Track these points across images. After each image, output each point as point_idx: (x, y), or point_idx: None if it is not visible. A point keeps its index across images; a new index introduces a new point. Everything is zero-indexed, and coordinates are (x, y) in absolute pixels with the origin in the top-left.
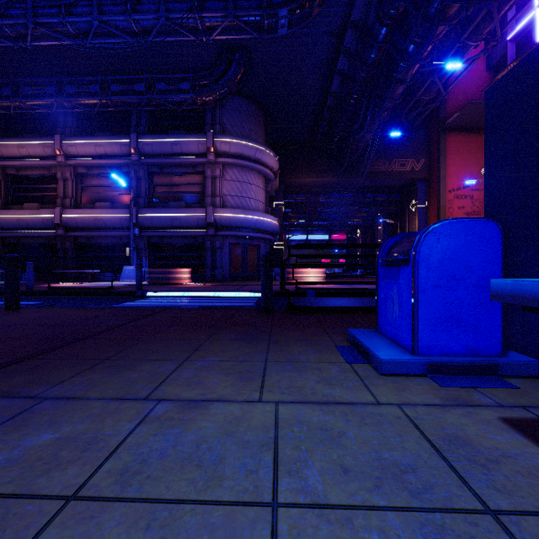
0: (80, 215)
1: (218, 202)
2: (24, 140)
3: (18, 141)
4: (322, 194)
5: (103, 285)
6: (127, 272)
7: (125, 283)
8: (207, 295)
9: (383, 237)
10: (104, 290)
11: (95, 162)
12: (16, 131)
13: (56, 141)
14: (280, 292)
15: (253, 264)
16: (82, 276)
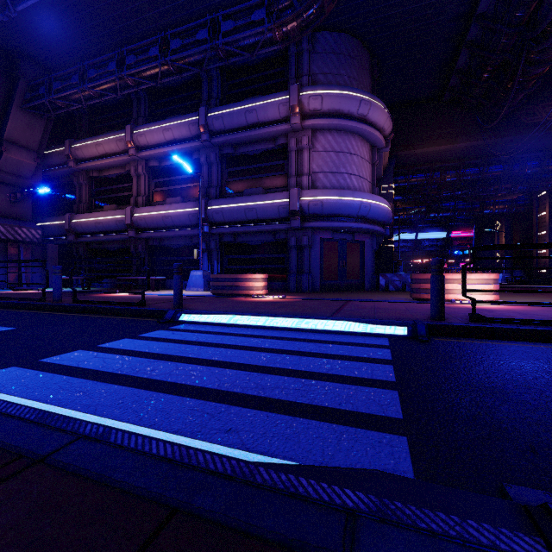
0: (149, 213)
1: (305, 182)
2: (100, 137)
3: (95, 139)
4: (450, 171)
5: (158, 295)
6: (194, 279)
7: (188, 293)
8: (278, 324)
9: (550, 227)
10: (128, 307)
11: (164, 150)
12: (98, 132)
13: (126, 133)
14: (437, 326)
15: (353, 267)
16: (154, 283)
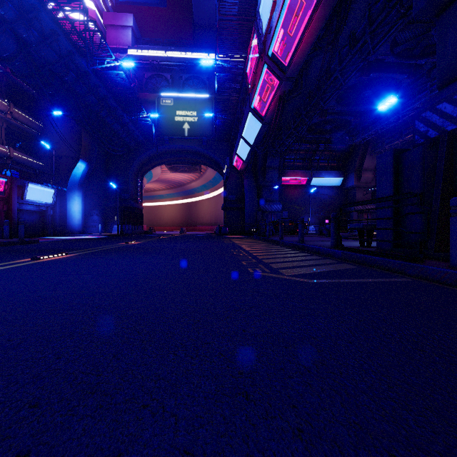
0: None
1: None
2: None
3: None
4: None
5: None
6: None
7: None
8: None
9: None
10: None
11: None
12: None
13: None
14: None
15: None
16: None
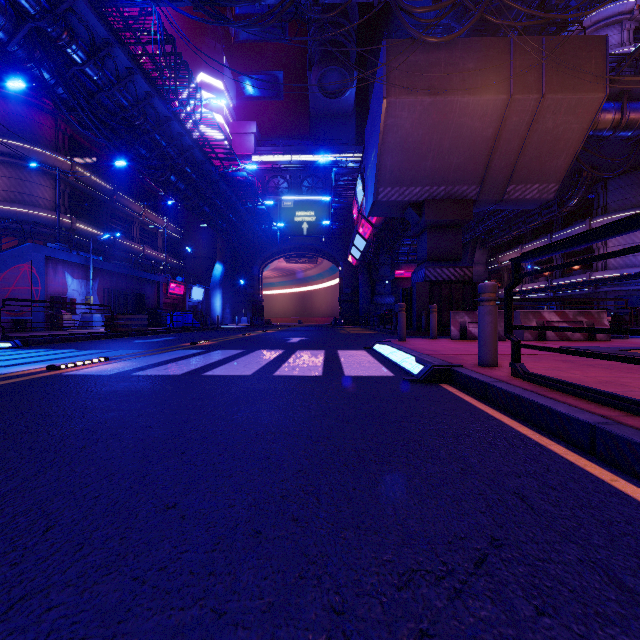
0: (528, 287)
1: (599, 267)
2: (509, 252)
3: (507, 253)
4: None
5: None
6: None
7: None
8: None
9: None
10: None
11: None
12: (511, 245)
13: (519, 249)
14: None
15: None
16: None
